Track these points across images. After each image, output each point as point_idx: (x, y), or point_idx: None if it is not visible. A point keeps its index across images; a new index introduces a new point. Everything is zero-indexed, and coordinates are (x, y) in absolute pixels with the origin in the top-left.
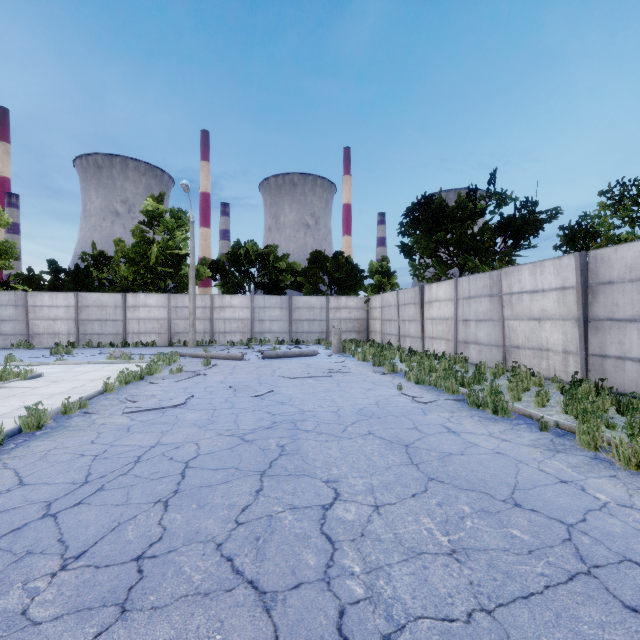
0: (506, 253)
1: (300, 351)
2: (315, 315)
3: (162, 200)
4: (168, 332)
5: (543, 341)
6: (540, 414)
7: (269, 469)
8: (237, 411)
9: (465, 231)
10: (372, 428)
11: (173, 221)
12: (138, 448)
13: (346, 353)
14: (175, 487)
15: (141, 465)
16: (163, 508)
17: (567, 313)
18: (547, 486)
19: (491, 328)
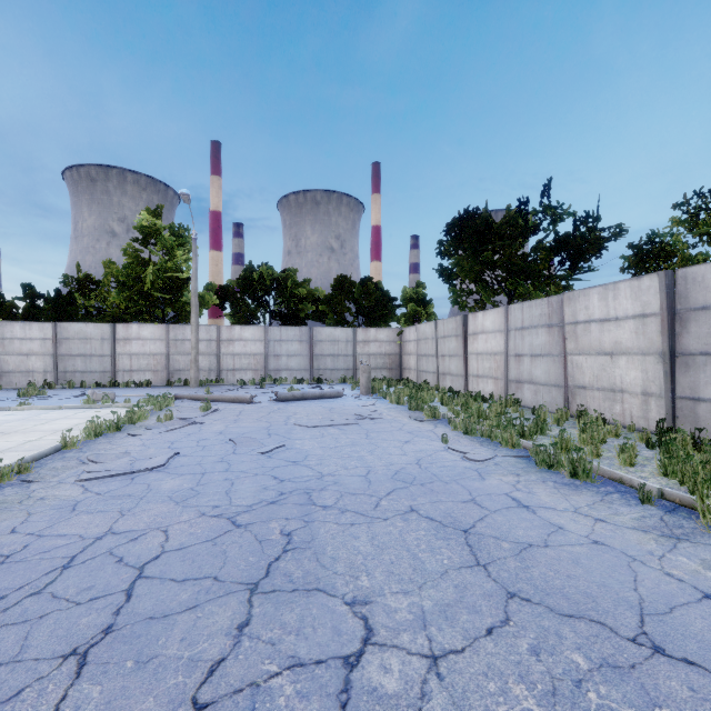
0: (564, 276)
1: (321, 392)
2: (340, 349)
3: (160, 214)
4: (166, 369)
5: (616, 380)
6: (635, 479)
7: (265, 579)
8: (233, 476)
9: (515, 251)
10: (415, 501)
11: (173, 239)
12: (76, 541)
13: (376, 394)
14: (109, 620)
15: (69, 574)
16: (74, 671)
17: (648, 346)
18: (689, 607)
19: (550, 364)
